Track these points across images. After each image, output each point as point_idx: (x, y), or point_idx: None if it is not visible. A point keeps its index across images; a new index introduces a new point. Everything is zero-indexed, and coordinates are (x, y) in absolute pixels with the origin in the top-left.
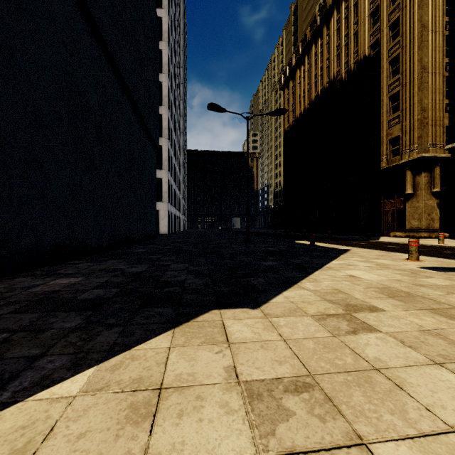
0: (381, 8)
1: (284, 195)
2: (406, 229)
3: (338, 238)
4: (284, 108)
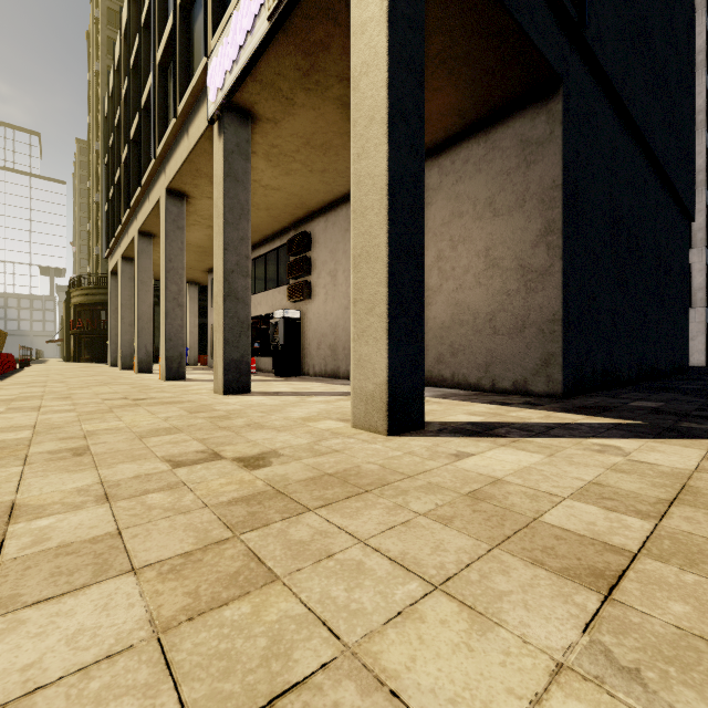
0: None
1: None
2: None
3: None
4: None
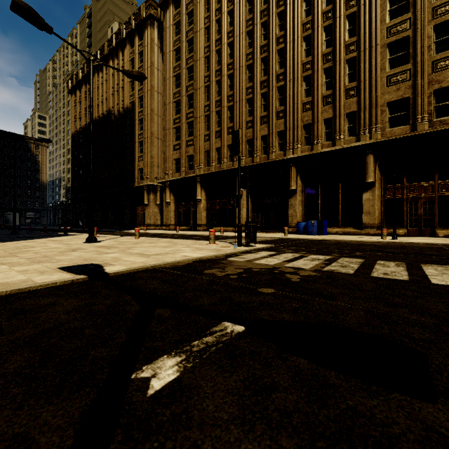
0: (135, 83)
1: (71, 193)
2: (145, 225)
3: (102, 231)
4: (50, 139)
